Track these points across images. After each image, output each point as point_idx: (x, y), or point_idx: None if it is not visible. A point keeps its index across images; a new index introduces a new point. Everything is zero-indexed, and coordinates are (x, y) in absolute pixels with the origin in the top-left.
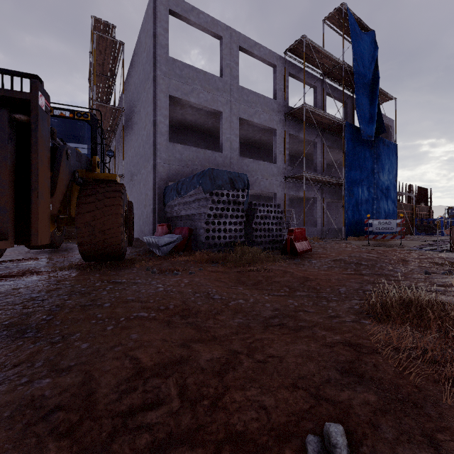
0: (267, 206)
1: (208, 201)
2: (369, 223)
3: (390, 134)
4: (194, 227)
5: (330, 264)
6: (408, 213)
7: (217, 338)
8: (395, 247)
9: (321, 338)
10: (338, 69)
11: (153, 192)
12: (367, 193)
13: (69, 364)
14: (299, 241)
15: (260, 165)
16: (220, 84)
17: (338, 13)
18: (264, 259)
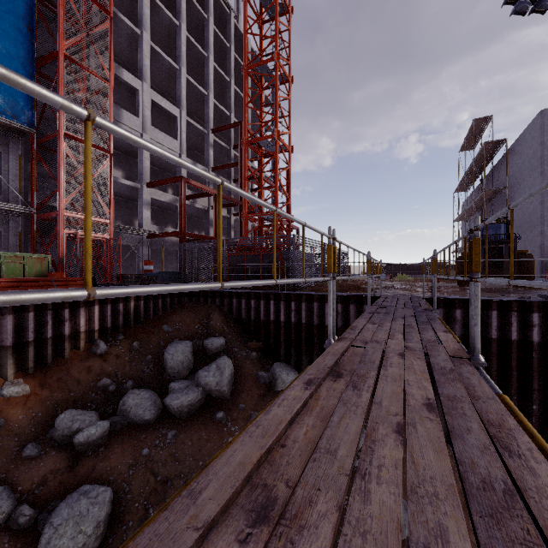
0: None
1: None
2: None
3: None
4: None
5: None
6: None
7: None
8: None
9: None
10: None
11: (540, 250)
12: None
13: None
14: None
15: None
16: None
17: None
18: None
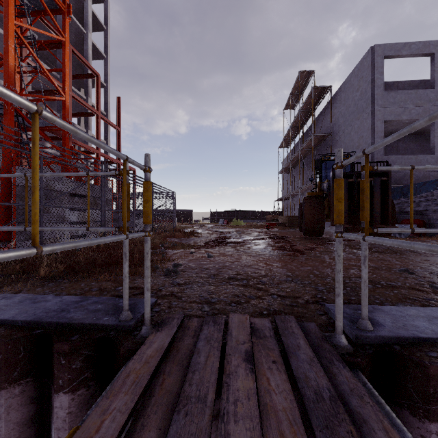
0: None
1: None
2: None
3: None
4: (427, 219)
5: None
6: None
7: None
8: None
9: None
10: None
11: None
12: None
13: None
14: None
15: None
16: (432, 95)
17: None
18: None
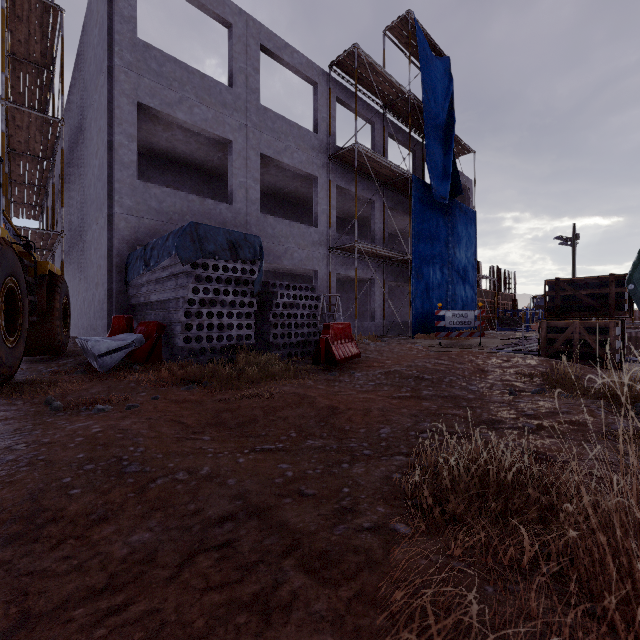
0: (294, 288)
1: (190, 277)
2: (443, 316)
3: (468, 199)
4: (168, 321)
5: (379, 379)
6: (490, 302)
7: (30, 619)
8: (473, 349)
9: (283, 607)
10: (403, 101)
11: (108, 262)
12: (440, 274)
13: None
14: (341, 343)
15: (293, 228)
16: (228, 98)
17: (403, 25)
18: (280, 375)
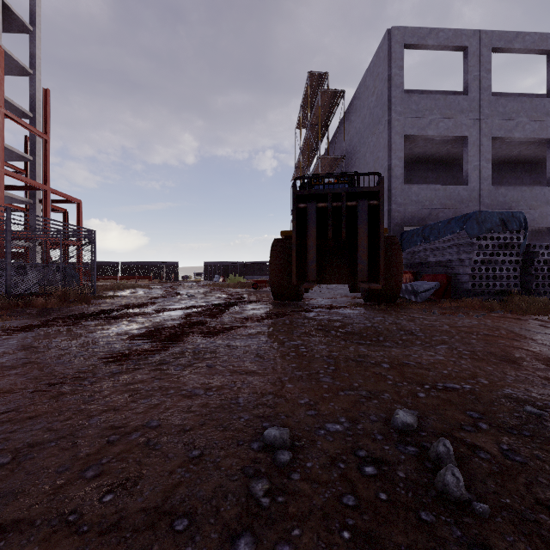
0: None
1: (474, 246)
2: None
3: None
4: (452, 274)
5: None
6: None
7: None
8: None
9: None
10: None
11: None
12: None
13: (478, 345)
14: None
15: (525, 192)
16: (464, 104)
17: None
18: None
